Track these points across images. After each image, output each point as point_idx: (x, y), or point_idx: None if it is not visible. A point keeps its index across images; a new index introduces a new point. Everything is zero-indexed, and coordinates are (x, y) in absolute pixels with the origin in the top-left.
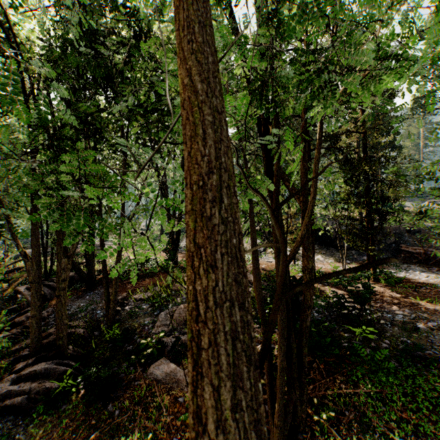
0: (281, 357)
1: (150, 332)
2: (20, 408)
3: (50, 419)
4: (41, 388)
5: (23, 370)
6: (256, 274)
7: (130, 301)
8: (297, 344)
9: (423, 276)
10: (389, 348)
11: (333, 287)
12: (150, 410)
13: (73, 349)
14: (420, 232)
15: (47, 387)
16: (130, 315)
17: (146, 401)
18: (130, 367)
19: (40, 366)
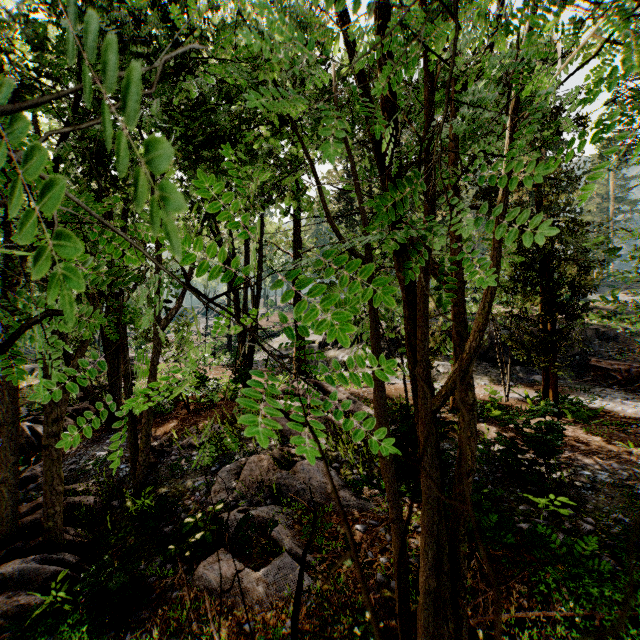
0: (426, 570)
1: (203, 501)
2: None
3: None
4: (12, 606)
5: None
6: (378, 416)
7: (175, 448)
8: (449, 535)
9: (628, 406)
10: (595, 531)
11: (492, 424)
12: None
13: (75, 532)
14: (617, 338)
15: (23, 603)
16: (173, 473)
17: (189, 628)
18: (166, 564)
19: (13, 565)
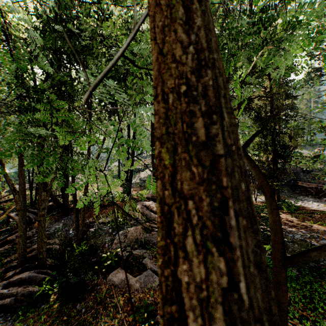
0: None
1: (110, 248)
2: (9, 307)
3: (32, 316)
4: (25, 292)
5: (12, 278)
6: None
7: (95, 224)
8: None
9: (315, 204)
10: None
11: None
12: (108, 308)
13: (51, 261)
14: (312, 171)
15: (30, 290)
16: (95, 235)
17: (105, 301)
18: (94, 275)
19: (25, 274)
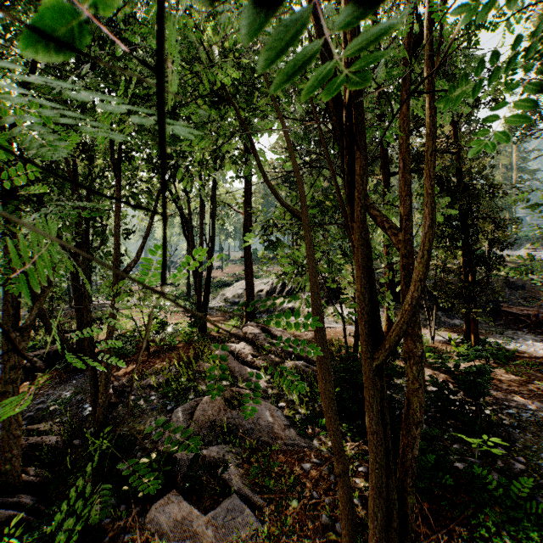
0: (379, 535)
1: (158, 441)
2: None
3: None
4: None
5: None
6: (326, 368)
7: (135, 388)
8: (396, 486)
9: (539, 347)
10: (526, 470)
11: None
12: None
13: (36, 472)
14: (524, 287)
15: None
16: (132, 412)
17: None
18: (120, 505)
19: None
